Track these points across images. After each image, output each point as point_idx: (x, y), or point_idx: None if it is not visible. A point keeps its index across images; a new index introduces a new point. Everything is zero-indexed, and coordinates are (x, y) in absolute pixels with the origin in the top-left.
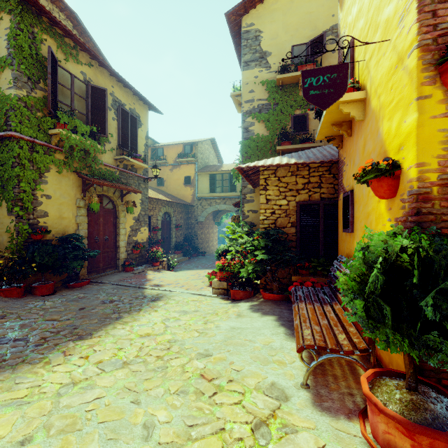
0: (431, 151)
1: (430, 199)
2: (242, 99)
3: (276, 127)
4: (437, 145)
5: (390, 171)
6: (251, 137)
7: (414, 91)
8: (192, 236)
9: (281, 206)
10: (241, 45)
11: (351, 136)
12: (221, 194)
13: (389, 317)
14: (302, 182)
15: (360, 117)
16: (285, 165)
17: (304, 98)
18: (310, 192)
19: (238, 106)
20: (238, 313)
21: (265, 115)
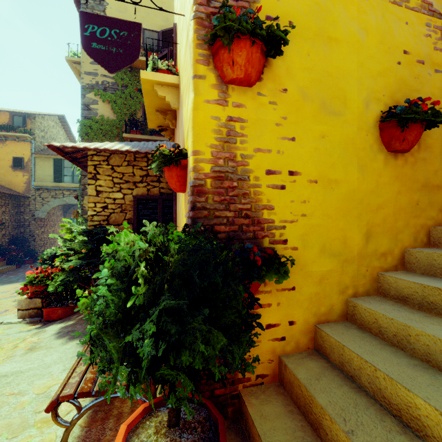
0: (205, 139)
1: (205, 193)
2: (81, 68)
3: (125, 112)
4: (210, 134)
5: (174, 159)
6: (94, 117)
7: (191, 68)
8: (25, 236)
9: (116, 200)
10: (81, 2)
11: (175, 127)
12: (71, 185)
13: (115, 356)
14: (140, 174)
15: (175, 105)
16: (116, 151)
17: (84, 49)
18: (149, 186)
19: (79, 76)
20: (32, 346)
21: (112, 95)
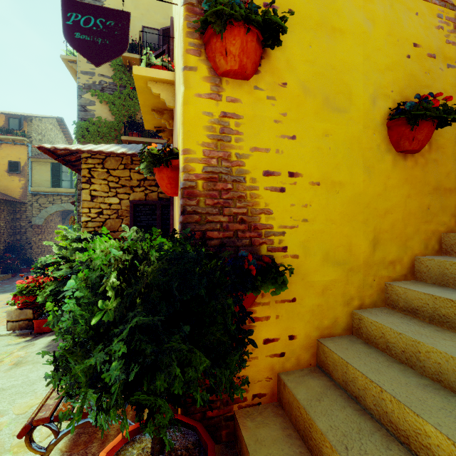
0: (196, 136)
1: (196, 195)
2: (78, 67)
3: (124, 114)
4: (202, 131)
5: (163, 159)
6: (90, 119)
7: (181, 58)
8: (21, 244)
9: (111, 205)
10: None
11: (173, 127)
12: (69, 190)
13: (82, 380)
14: (137, 178)
15: (171, 103)
16: (111, 154)
17: (67, 40)
18: (147, 191)
19: (76, 76)
20: (18, 360)
21: (109, 95)
